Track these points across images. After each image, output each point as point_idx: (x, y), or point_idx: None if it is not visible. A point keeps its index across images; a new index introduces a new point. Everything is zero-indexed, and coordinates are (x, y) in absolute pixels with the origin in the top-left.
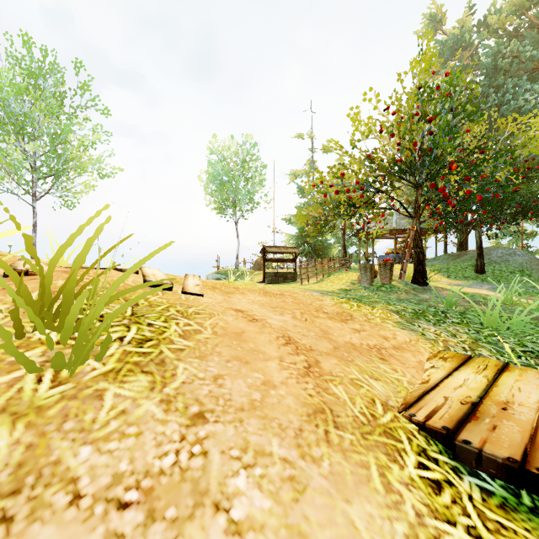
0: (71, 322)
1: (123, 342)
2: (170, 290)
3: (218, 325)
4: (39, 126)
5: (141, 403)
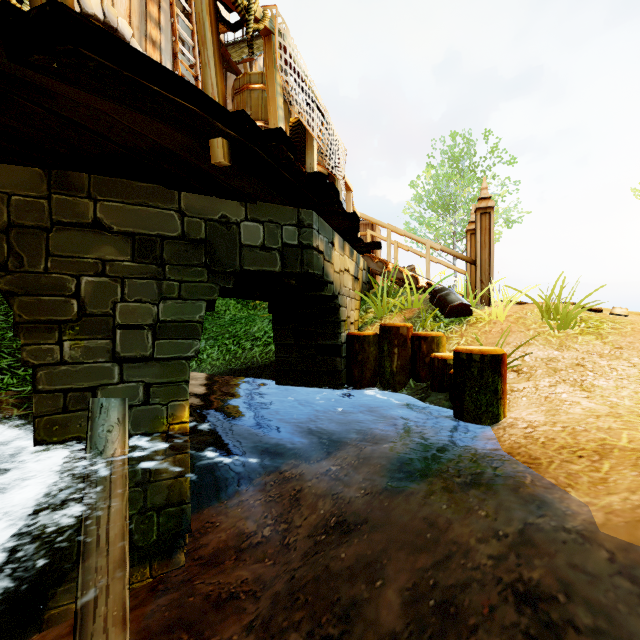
0: (563, 314)
1: (579, 327)
2: (600, 313)
3: (636, 328)
4: (457, 198)
5: (592, 341)
